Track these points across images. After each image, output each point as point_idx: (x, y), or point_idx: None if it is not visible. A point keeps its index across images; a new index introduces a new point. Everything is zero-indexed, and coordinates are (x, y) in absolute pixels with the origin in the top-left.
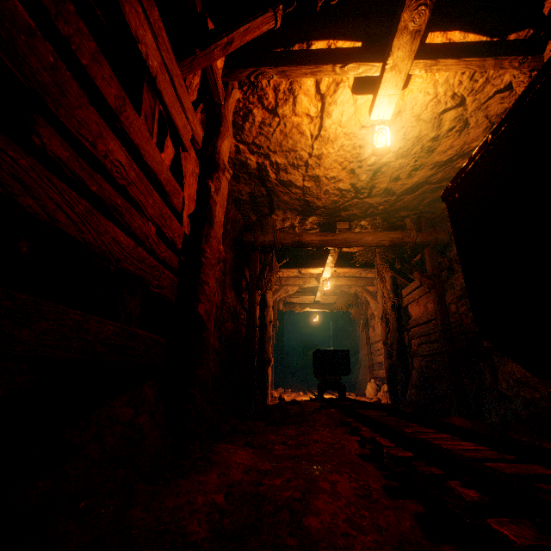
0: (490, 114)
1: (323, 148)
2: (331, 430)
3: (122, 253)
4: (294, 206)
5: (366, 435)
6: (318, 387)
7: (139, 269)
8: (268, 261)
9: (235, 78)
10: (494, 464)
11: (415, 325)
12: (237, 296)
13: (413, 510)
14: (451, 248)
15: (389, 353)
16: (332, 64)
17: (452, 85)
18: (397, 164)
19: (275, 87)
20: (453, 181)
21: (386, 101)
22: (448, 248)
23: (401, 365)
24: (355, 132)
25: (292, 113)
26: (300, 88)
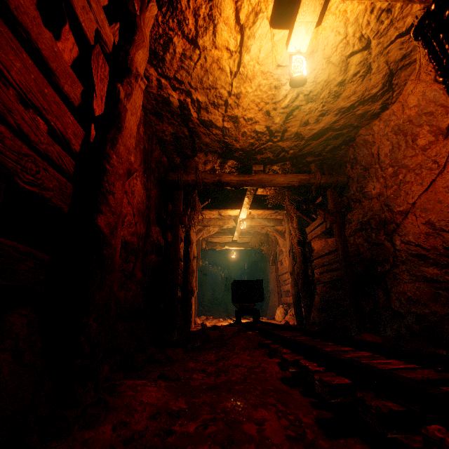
0: (390, 60)
1: (241, 86)
2: (251, 352)
3: None
4: (214, 148)
5: (289, 358)
6: (235, 313)
7: None
8: (191, 201)
9: None
10: (448, 389)
11: (317, 256)
12: (162, 233)
13: None
14: (348, 189)
15: (295, 282)
16: None
17: (361, 25)
18: (307, 108)
19: (194, 10)
20: None
21: (303, 29)
22: (345, 190)
23: (306, 291)
24: (272, 71)
25: (212, 45)
26: (219, 15)
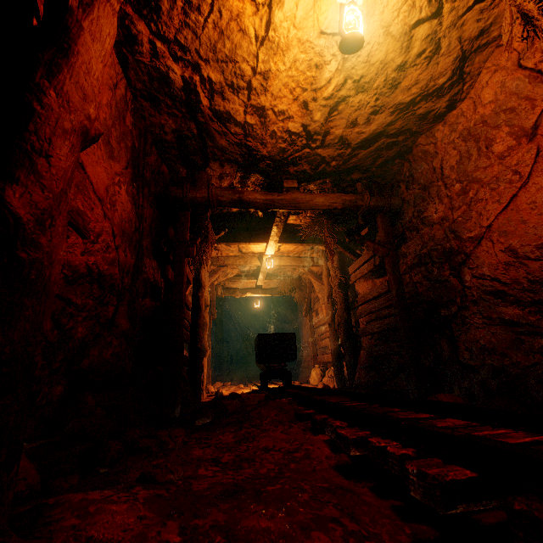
0: (464, 37)
1: (271, 61)
2: (285, 428)
3: None
4: (233, 155)
5: (349, 434)
6: (261, 377)
7: None
8: (202, 229)
9: None
10: None
11: (364, 301)
12: (162, 271)
13: None
14: (403, 215)
15: (335, 335)
16: None
17: None
18: (356, 100)
19: None
20: None
21: None
22: (399, 216)
23: (349, 346)
24: (313, 40)
25: None
26: None
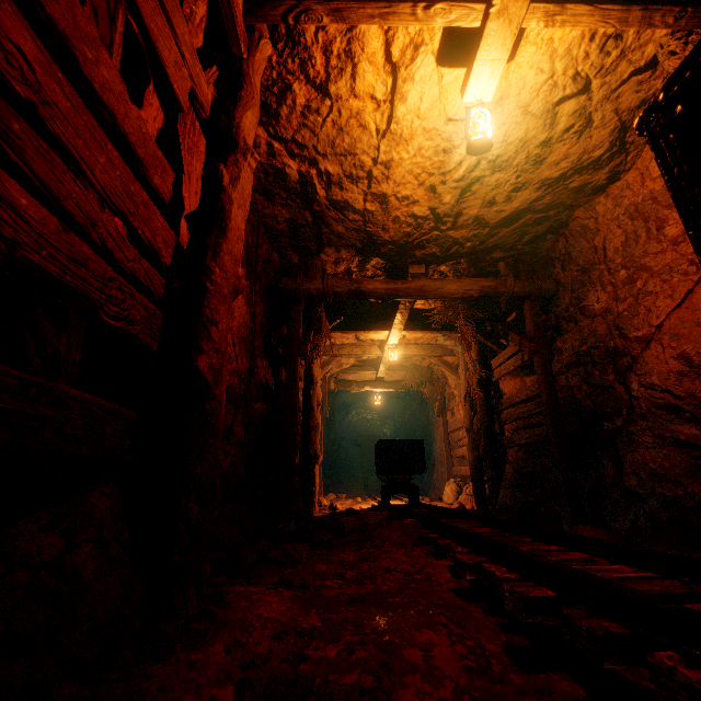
0: (621, 108)
1: (393, 151)
2: (408, 551)
3: (25, 231)
4: (350, 241)
5: (466, 559)
6: (382, 491)
7: (71, 275)
8: (315, 319)
9: (264, 18)
10: (695, 606)
11: (509, 404)
12: (271, 368)
13: (567, 693)
14: (558, 301)
15: (474, 443)
16: (412, 1)
17: (575, 59)
18: (493, 180)
19: (325, 46)
20: (670, 82)
21: (487, 70)
22: (553, 302)
23: (491, 458)
24: (439, 127)
25: (350, 92)
26: (362, 50)
